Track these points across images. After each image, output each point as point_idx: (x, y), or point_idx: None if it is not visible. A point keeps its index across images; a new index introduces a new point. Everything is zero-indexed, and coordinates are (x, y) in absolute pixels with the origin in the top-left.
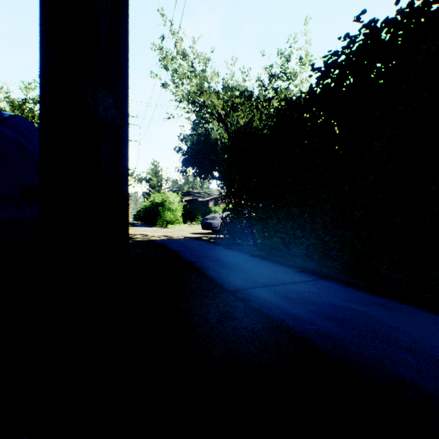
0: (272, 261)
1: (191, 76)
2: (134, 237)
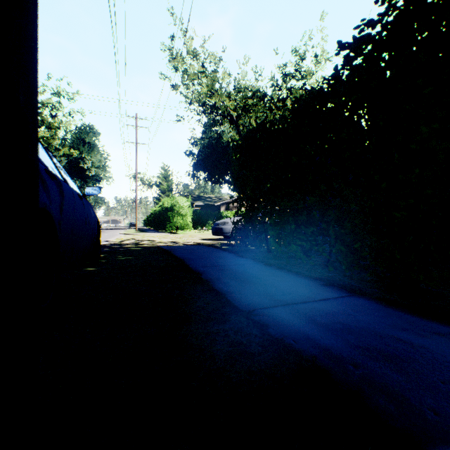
0: (291, 272)
1: (202, 77)
2: (141, 243)
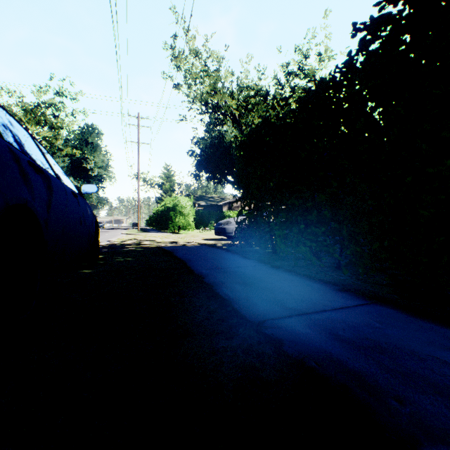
0: (300, 275)
1: (204, 76)
2: (142, 243)
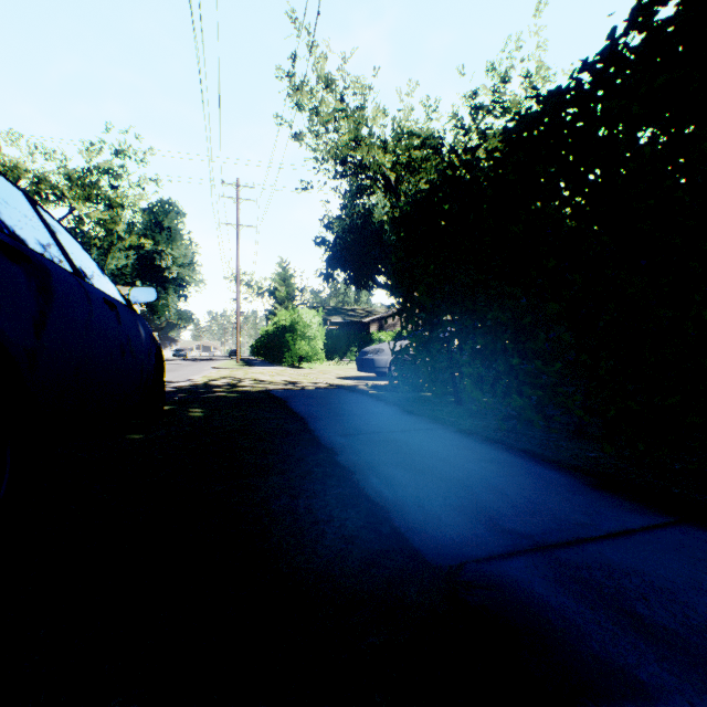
0: (514, 449)
1: (341, 118)
2: (240, 385)
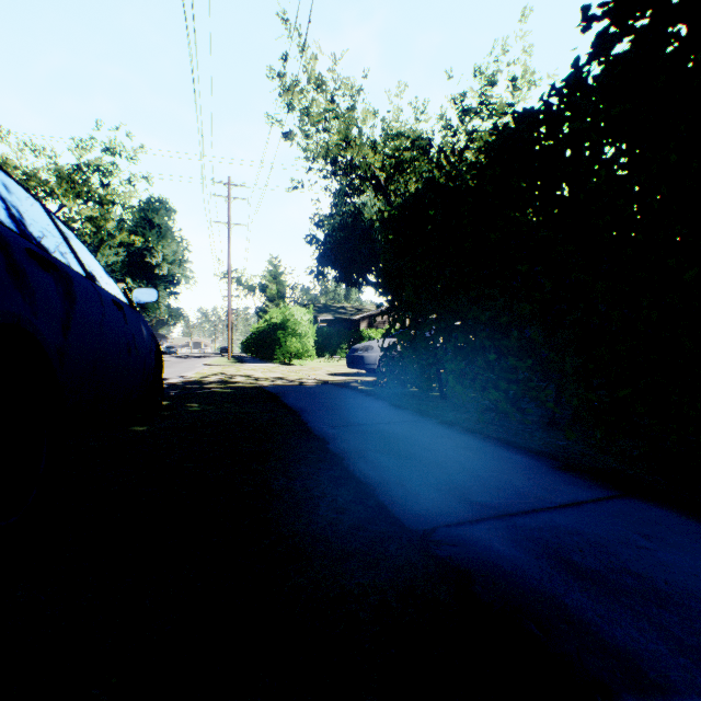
0: (490, 438)
1: (331, 118)
2: (233, 381)
